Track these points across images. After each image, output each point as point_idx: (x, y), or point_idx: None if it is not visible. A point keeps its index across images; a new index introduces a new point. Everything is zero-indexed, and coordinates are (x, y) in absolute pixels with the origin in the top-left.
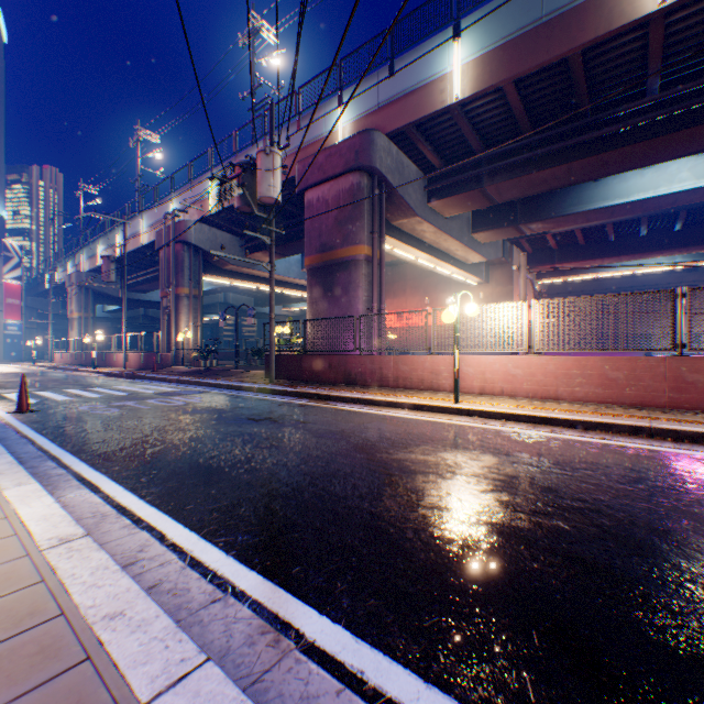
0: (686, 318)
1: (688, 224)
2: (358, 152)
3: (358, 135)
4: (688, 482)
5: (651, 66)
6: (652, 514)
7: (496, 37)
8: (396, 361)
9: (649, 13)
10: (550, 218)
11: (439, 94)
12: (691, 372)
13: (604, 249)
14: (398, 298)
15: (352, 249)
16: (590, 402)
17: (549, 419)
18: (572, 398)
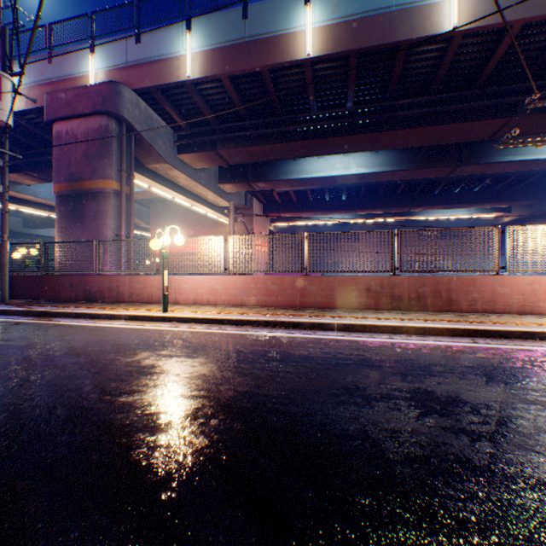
0: (308, 252)
1: (349, 197)
2: (106, 98)
3: (106, 84)
4: (261, 354)
5: (310, 93)
6: (211, 379)
7: (217, 41)
8: (131, 280)
9: (303, 59)
10: (269, 180)
11: (177, 69)
12: (310, 285)
13: (308, 206)
14: (169, 229)
15: (101, 182)
16: (261, 306)
17: (222, 320)
18: (251, 304)
